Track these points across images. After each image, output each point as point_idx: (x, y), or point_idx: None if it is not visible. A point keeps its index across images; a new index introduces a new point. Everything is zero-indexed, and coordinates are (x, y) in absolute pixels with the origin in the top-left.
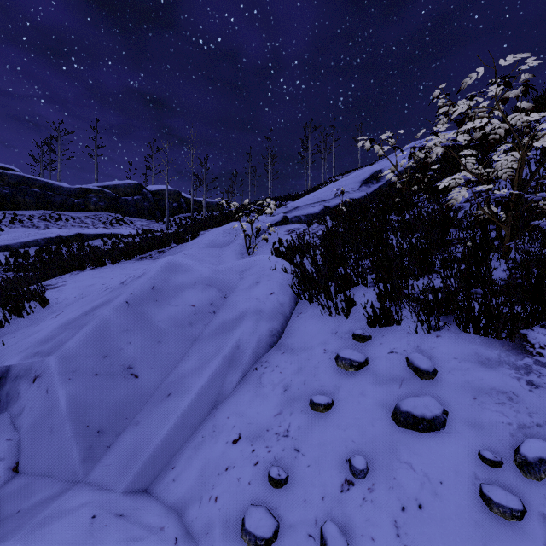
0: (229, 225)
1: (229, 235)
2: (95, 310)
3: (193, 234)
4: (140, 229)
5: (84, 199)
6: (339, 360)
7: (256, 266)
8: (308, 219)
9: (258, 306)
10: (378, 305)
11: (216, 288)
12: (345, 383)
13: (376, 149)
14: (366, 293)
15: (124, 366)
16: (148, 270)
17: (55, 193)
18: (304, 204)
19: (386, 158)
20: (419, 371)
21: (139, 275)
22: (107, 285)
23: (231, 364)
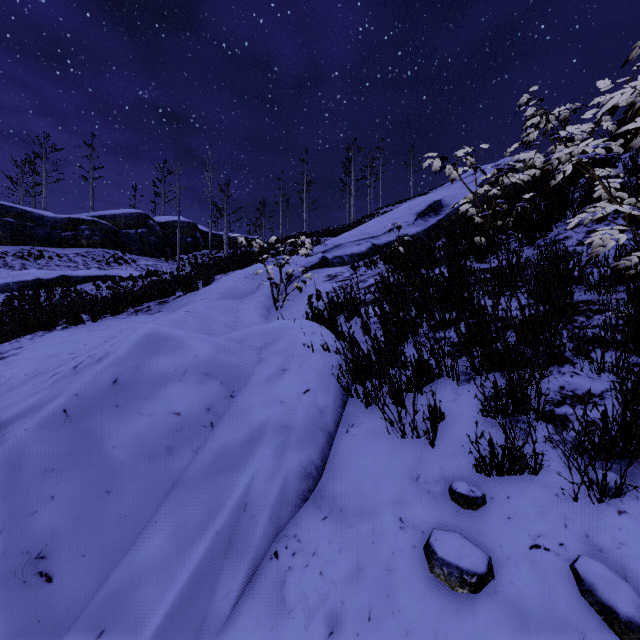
0: (252, 268)
1: (251, 281)
2: (10, 424)
3: (205, 279)
4: (144, 269)
5: (73, 232)
6: (435, 563)
7: (283, 339)
8: (352, 260)
9: (284, 417)
10: (483, 423)
11: (218, 380)
12: (456, 631)
13: (448, 171)
14: (457, 394)
15: (28, 554)
16: (115, 347)
17: (37, 224)
18: (348, 241)
19: (444, 186)
20: (615, 619)
21: (99, 357)
22: (77, 355)
23: (230, 549)
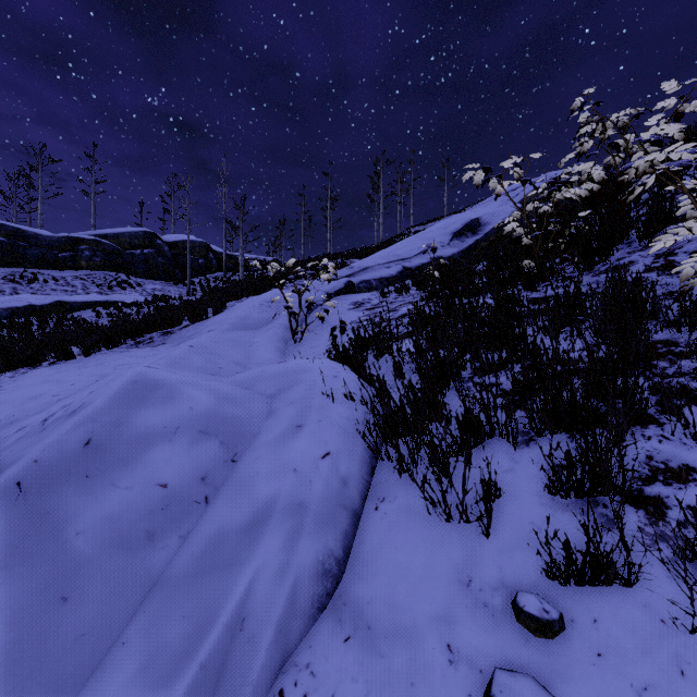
0: (269, 294)
1: (268, 309)
2: None
3: (216, 306)
4: (150, 294)
5: (71, 252)
6: None
7: (299, 385)
8: (381, 285)
9: (297, 491)
10: (552, 504)
11: (217, 440)
12: None
13: (491, 185)
14: (514, 461)
15: None
16: (93, 397)
17: (30, 243)
18: (376, 263)
19: (481, 203)
20: None
21: (73, 409)
22: (61, 397)
23: (219, 689)
